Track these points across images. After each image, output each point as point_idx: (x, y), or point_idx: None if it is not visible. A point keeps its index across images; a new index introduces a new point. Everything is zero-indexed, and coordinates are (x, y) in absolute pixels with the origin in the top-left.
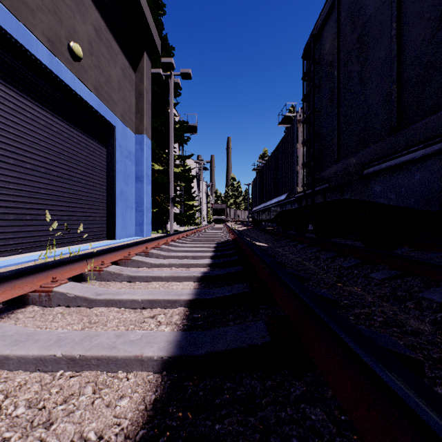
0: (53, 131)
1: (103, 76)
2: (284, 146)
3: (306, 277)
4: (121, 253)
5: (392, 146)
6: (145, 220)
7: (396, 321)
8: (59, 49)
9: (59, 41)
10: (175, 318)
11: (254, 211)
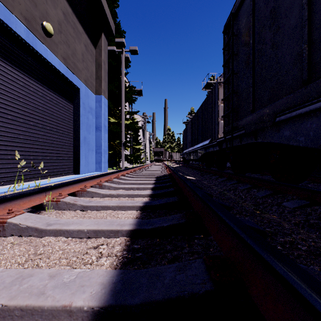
0: (30, 90)
1: (70, 49)
2: (207, 104)
3: (229, 205)
4: (78, 186)
5: (303, 96)
6: (103, 159)
7: (319, 250)
8: (34, 26)
9: (34, 21)
10: (116, 248)
11: (184, 153)
